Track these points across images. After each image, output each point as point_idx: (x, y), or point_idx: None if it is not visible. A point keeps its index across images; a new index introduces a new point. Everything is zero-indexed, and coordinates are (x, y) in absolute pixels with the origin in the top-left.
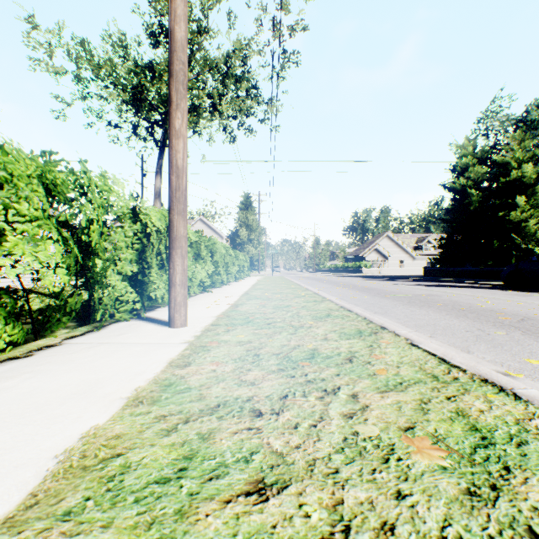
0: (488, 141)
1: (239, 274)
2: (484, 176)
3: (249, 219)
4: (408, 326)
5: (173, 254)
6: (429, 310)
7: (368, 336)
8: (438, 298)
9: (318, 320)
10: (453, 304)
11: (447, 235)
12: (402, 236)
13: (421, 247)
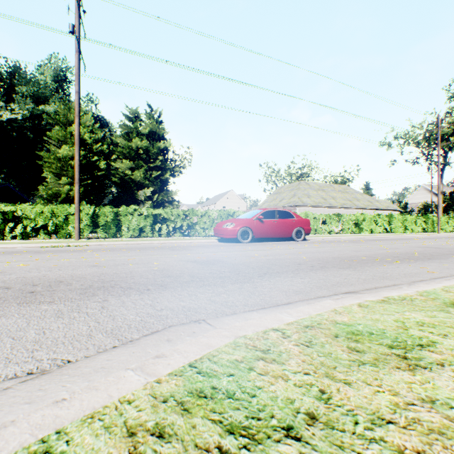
0: None
1: None
2: None
3: None
4: None
5: (437, 225)
6: None
7: None
8: None
9: None
10: None
11: None
12: None
13: None
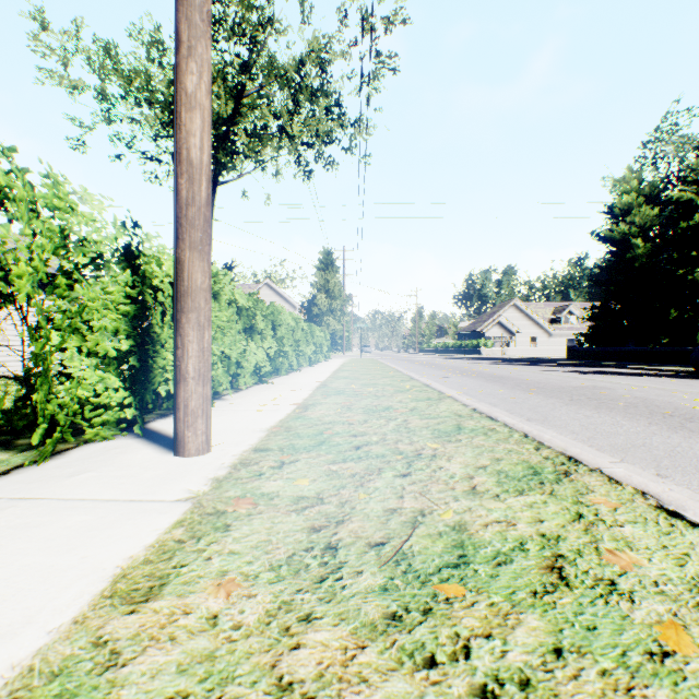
0: (657, 174)
1: (316, 357)
2: (654, 220)
3: (330, 282)
4: (601, 448)
5: (181, 322)
6: (614, 415)
7: (557, 483)
8: (612, 393)
9: (445, 439)
10: (644, 404)
11: (602, 302)
12: (533, 305)
13: (560, 319)
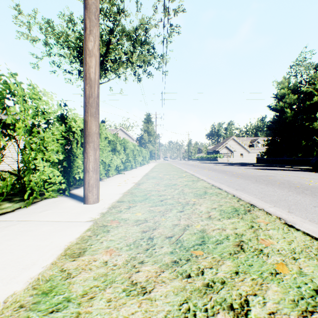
0: (296, 80)
1: (143, 162)
2: (295, 101)
3: (149, 128)
4: (266, 201)
5: (87, 147)
6: (273, 187)
7: (244, 214)
8: (274, 178)
9: (199, 197)
10: (288, 182)
11: (272, 137)
12: (241, 138)
13: (253, 145)
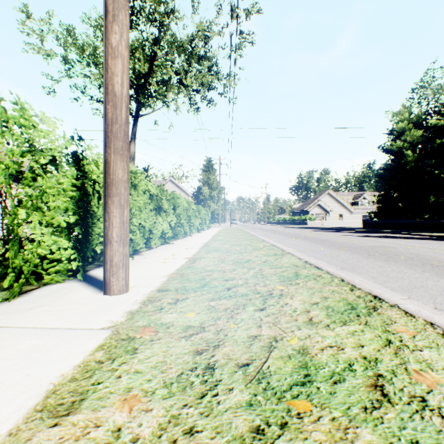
0: (420, 109)
1: (201, 226)
2: (419, 139)
3: (211, 179)
4: (394, 289)
5: (108, 203)
6: (398, 265)
7: (369, 316)
8: (395, 250)
9: (288, 283)
10: (418, 257)
11: (385, 191)
12: (340, 193)
13: (357, 202)
